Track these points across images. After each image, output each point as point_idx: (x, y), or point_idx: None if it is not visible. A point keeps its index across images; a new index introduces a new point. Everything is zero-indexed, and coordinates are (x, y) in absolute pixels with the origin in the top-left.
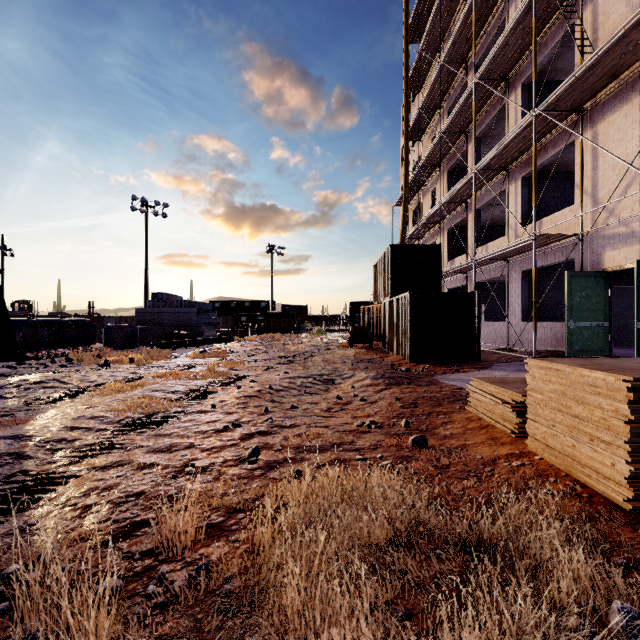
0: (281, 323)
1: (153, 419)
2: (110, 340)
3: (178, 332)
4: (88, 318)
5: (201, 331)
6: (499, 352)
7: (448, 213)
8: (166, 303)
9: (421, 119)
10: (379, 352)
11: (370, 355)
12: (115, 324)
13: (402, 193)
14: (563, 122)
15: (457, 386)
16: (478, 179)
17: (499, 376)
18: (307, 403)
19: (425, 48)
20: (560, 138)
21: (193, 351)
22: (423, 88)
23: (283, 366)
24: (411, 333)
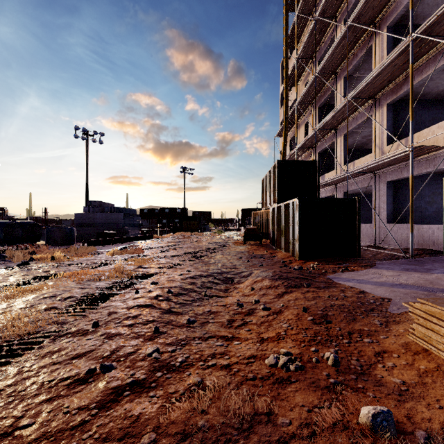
0: (191, 224)
1: (2, 352)
2: (50, 238)
3: (107, 232)
4: (42, 220)
5: (126, 231)
6: (372, 250)
7: (320, 138)
8: (99, 209)
9: (297, 68)
10: (268, 248)
11: (261, 251)
12: (61, 225)
13: (282, 126)
14: (432, 49)
15: (357, 288)
16: (349, 107)
17: (391, 276)
18: (206, 312)
19: (301, 12)
20: (427, 65)
21: (112, 248)
22: (298, 46)
23: (187, 263)
24: (300, 234)
